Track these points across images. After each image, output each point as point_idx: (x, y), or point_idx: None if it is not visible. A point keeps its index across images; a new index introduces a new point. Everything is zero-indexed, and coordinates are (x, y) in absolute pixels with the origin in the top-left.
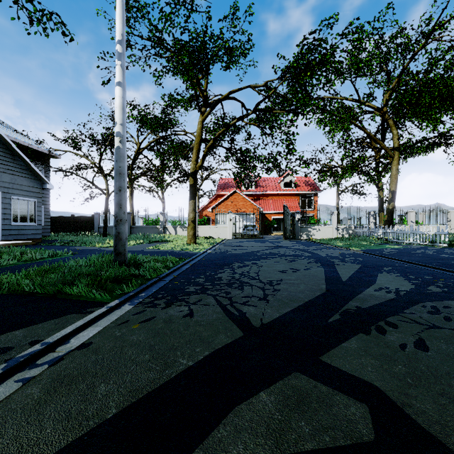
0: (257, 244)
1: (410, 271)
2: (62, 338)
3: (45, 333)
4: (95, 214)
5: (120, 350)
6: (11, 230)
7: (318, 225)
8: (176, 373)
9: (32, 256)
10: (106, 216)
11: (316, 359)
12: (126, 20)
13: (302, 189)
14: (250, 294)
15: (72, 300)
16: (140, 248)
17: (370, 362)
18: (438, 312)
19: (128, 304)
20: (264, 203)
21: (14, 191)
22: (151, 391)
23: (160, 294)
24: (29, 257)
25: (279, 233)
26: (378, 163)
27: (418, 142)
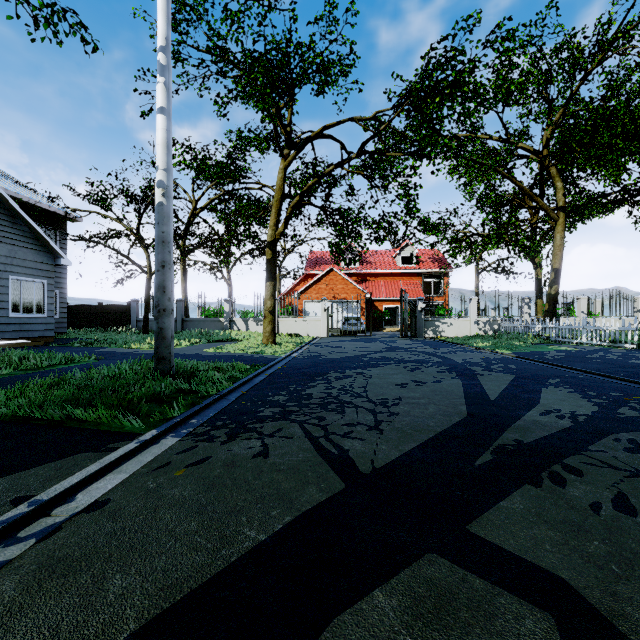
0: (362, 344)
1: (588, 384)
2: (63, 493)
3: (38, 485)
4: (132, 302)
5: (153, 514)
6: (10, 325)
7: (450, 318)
8: (239, 555)
9: (37, 362)
10: (147, 305)
11: (462, 529)
12: (175, 23)
13: (426, 267)
14: (355, 421)
15: (86, 430)
16: (195, 351)
17: (548, 535)
18: (639, 449)
19: (170, 436)
20: (373, 286)
21: (14, 269)
22: (196, 588)
23: (220, 419)
24: (32, 363)
25: (393, 329)
26: (535, 229)
27: (592, 199)
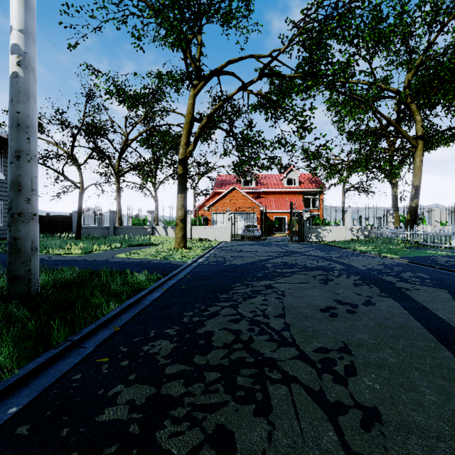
0: (261, 248)
1: None
2: None
3: None
4: (74, 213)
5: None
6: None
7: (330, 226)
8: None
9: None
10: (79, 215)
11: None
12: None
13: (306, 187)
14: None
15: None
16: (107, 256)
17: None
18: None
19: None
20: (266, 201)
21: None
22: None
23: (4, 446)
24: None
25: (281, 234)
26: (392, 157)
27: (441, 131)
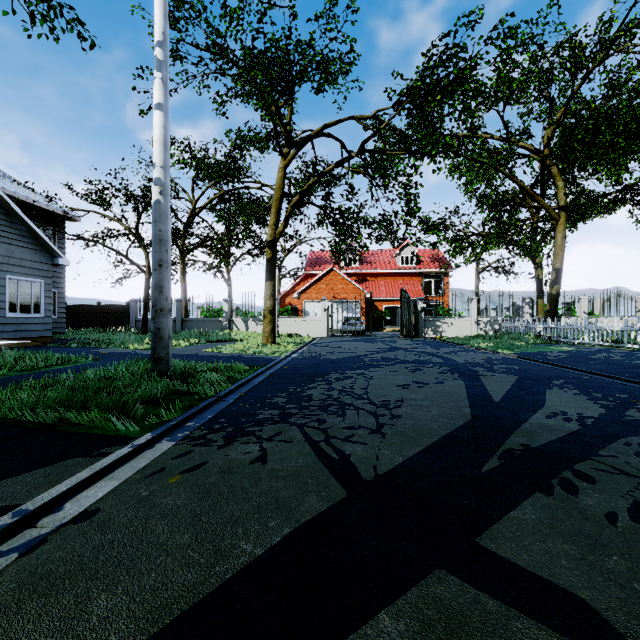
0: (363, 345)
1: (593, 386)
2: (50, 502)
3: (24, 493)
4: (131, 302)
5: (144, 525)
6: (7, 325)
7: (451, 318)
8: (234, 571)
9: (33, 363)
10: (146, 305)
11: (471, 542)
12: (174, 20)
13: (427, 267)
14: (356, 424)
15: (79, 434)
16: (194, 351)
17: (563, 549)
18: None
19: (166, 440)
20: (373, 286)
21: (11, 269)
22: (187, 609)
23: (218, 422)
24: (27, 364)
25: (394, 329)
26: (535, 229)
27: (594, 198)
